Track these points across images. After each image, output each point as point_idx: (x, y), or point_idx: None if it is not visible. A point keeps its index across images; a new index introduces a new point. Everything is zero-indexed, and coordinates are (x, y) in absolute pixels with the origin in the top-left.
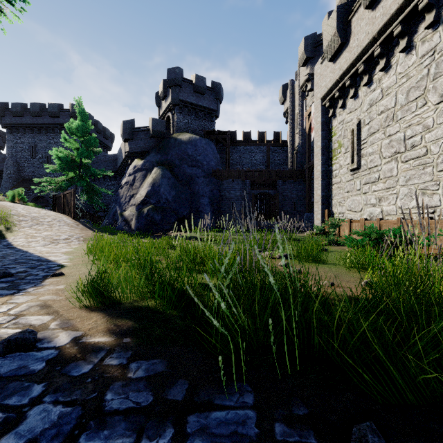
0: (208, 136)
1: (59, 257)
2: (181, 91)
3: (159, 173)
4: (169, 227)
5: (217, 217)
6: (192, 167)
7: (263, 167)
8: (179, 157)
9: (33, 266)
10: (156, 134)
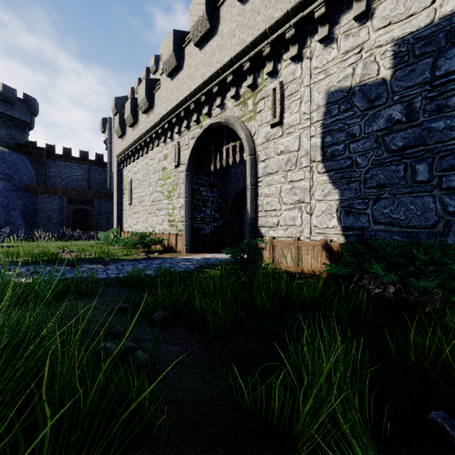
0: (20, 148)
1: None
2: None
3: None
4: None
5: (32, 228)
6: None
7: (85, 183)
8: None
9: None
10: None
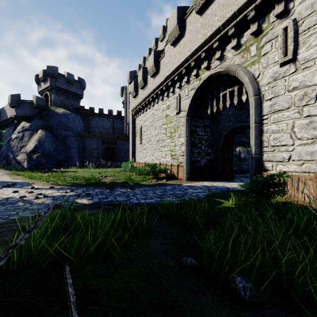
0: (76, 110)
1: (16, 181)
2: (57, 81)
3: (43, 133)
4: (52, 166)
5: (82, 159)
6: (65, 130)
7: (111, 130)
8: (57, 123)
9: (15, 183)
10: (39, 107)
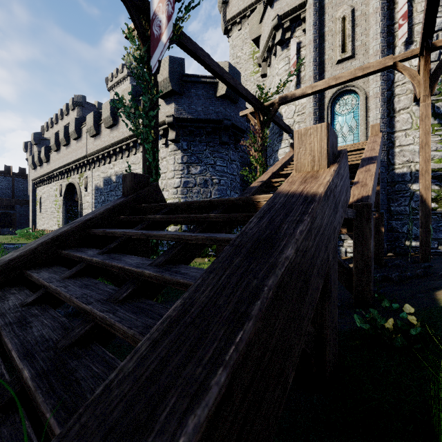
0: None
1: None
2: None
3: None
4: None
5: None
6: None
7: (9, 191)
8: None
9: None
10: None
